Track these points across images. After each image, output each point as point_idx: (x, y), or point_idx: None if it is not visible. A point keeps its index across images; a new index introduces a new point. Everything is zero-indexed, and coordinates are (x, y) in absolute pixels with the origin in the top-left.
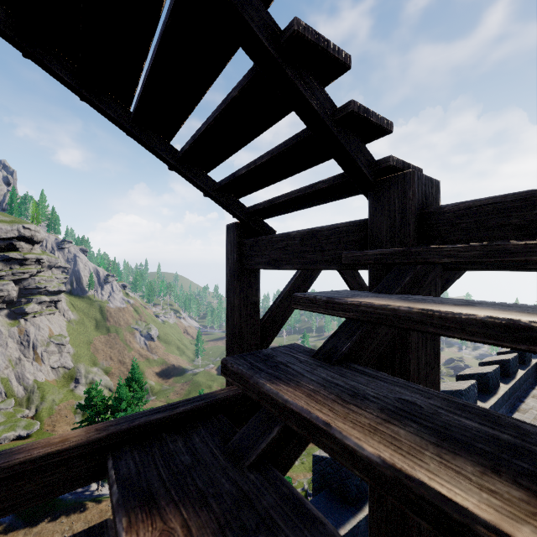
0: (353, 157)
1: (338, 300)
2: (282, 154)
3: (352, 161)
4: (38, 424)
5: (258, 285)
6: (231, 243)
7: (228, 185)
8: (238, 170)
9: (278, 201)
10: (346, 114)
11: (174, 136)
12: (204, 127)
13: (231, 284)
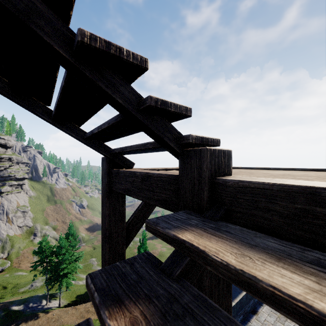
0: (160, 136)
1: (102, 314)
2: (115, 125)
3: (160, 138)
4: (9, 262)
5: (124, 199)
6: (104, 171)
7: (91, 137)
8: (94, 129)
9: (126, 150)
10: (145, 107)
11: (50, 101)
12: (57, 101)
13: (104, 199)
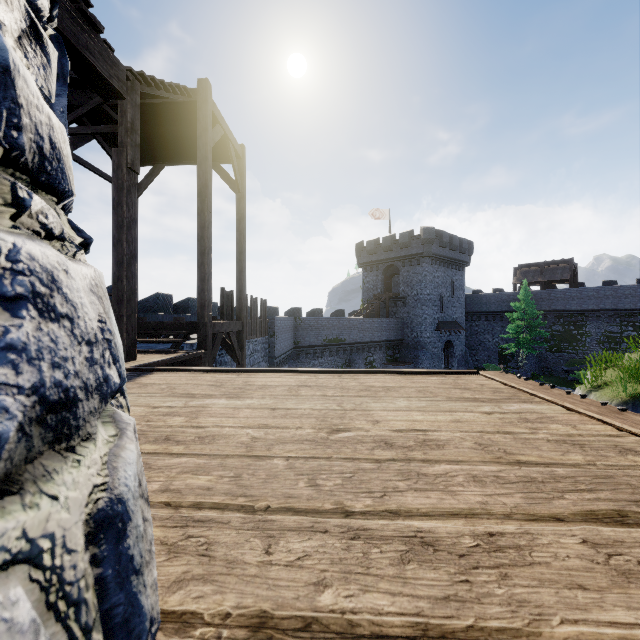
0: None
1: None
2: None
3: None
4: None
5: None
6: None
7: None
8: None
9: None
10: None
11: None
12: None
13: None
